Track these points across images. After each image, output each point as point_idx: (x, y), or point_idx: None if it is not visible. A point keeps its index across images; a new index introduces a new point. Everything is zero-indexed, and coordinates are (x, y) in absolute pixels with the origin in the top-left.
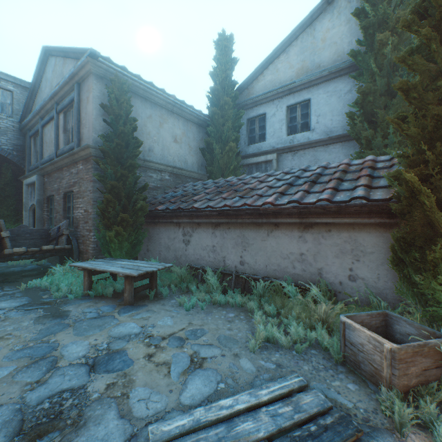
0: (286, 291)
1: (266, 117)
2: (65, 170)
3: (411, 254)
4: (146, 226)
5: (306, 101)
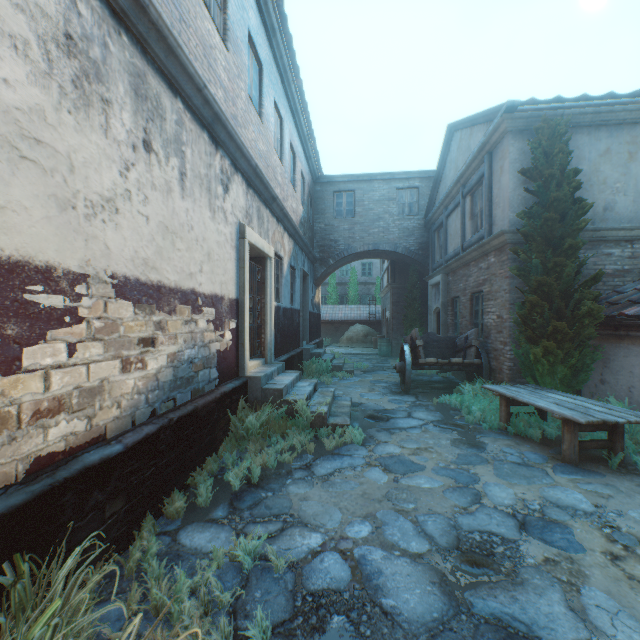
0: None
1: None
2: (471, 266)
3: None
4: (598, 341)
5: None
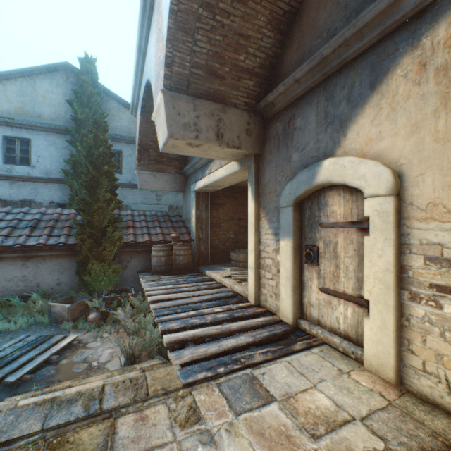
0: (13, 302)
1: None
2: None
3: (85, 268)
4: None
5: (27, 139)
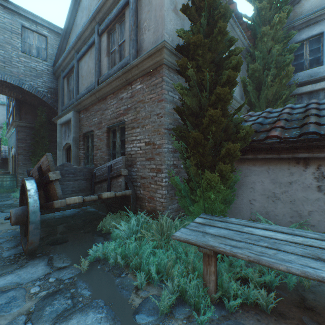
0: None
1: (323, 37)
2: (109, 99)
3: None
4: None
5: None
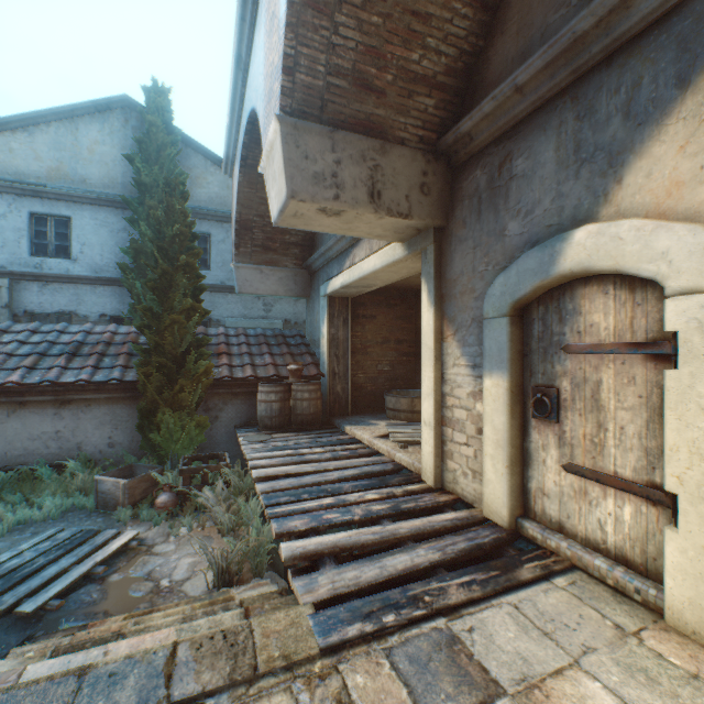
0: (40, 474)
1: None
2: None
3: (151, 419)
4: None
5: (65, 217)
